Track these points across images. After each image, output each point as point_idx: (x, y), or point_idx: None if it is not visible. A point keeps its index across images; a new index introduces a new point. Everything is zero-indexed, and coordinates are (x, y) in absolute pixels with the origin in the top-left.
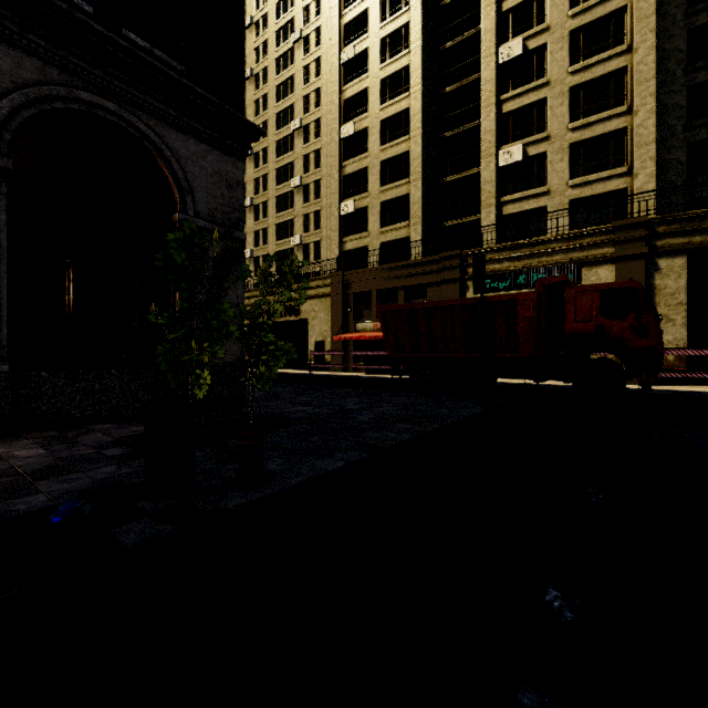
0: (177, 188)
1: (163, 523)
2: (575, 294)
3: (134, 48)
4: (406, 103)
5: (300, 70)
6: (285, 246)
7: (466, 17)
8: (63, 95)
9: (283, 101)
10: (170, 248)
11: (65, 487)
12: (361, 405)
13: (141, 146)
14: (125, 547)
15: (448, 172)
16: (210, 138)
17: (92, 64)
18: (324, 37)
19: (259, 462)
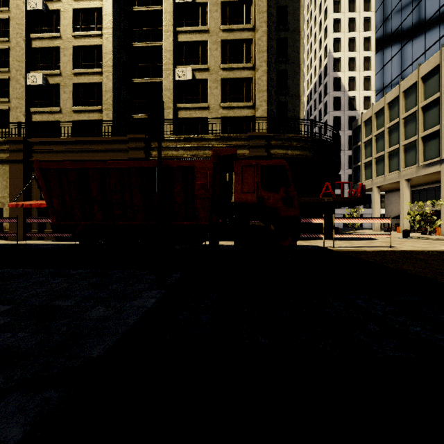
0: None
1: None
2: (242, 168)
3: None
4: (99, 2)
5: None
6: None
7: None
8: None
9: None
10: None
11: None
12: None
13: None
14: None
15: (137, 74)
16: None
17: None
18: None
19: None
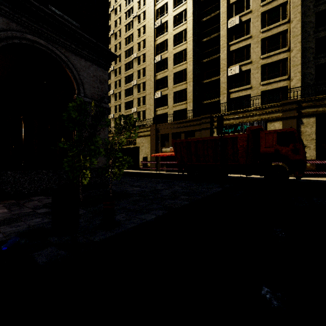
0: (75, 83)
1: (60, 250)
2: (265, 134)
3: (54, 14)
4: (185, 46)
5: (136, 31)
6: (129, 112)
7: (213, 6)
8: (18, 36)
9: (128, 45)
10: (70, 110)
11: (13, 229)
12: (164, 187)
13: (57, 62)
14: (38, 264)
15: (205, 78)
16: (92, 59)
17: (33, 21)
18: (147, 15)
19: (112, 217)
